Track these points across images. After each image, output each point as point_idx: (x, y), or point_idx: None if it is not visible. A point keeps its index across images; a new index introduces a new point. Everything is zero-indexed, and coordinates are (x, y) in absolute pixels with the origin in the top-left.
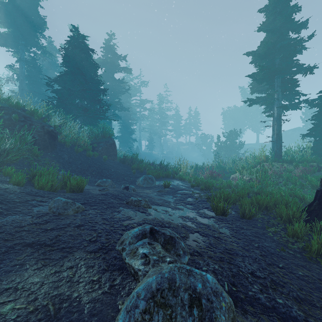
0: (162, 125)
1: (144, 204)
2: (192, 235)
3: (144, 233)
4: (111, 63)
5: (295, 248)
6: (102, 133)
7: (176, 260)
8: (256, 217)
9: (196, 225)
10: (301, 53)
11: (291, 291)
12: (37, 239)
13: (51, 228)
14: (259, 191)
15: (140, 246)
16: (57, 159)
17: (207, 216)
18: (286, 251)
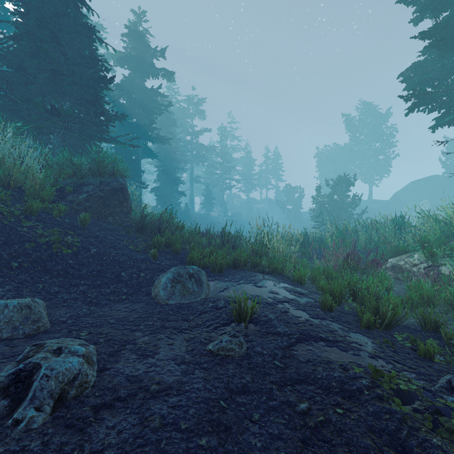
0: (226, 172)
1: None
2: None
3: None
4: (139, 59)
5: None
6: (94, 164)
7: None
8: None
9: None
10: None
11: None
12: None
13: None
14: None
15: None
16: None
17: None
18: None
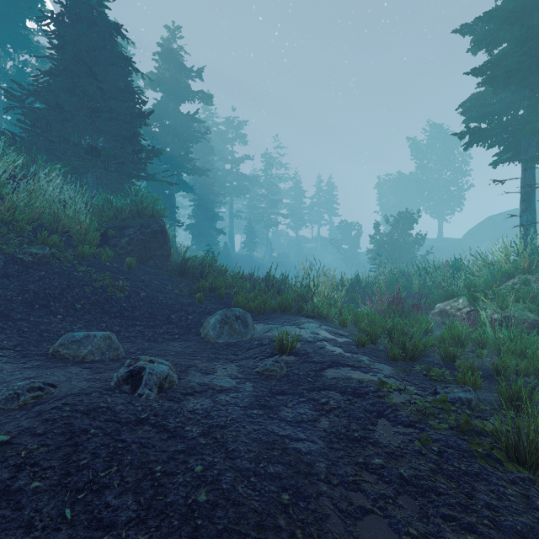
0: (271, 206)
1: None
2: None
3: None
4: (173, 82)
5: None
6: (135, 206)
7: None
8: None
9: None
10: None
11: None
12: None
13: None
14: None
15: None
16: None
17: None
18: None
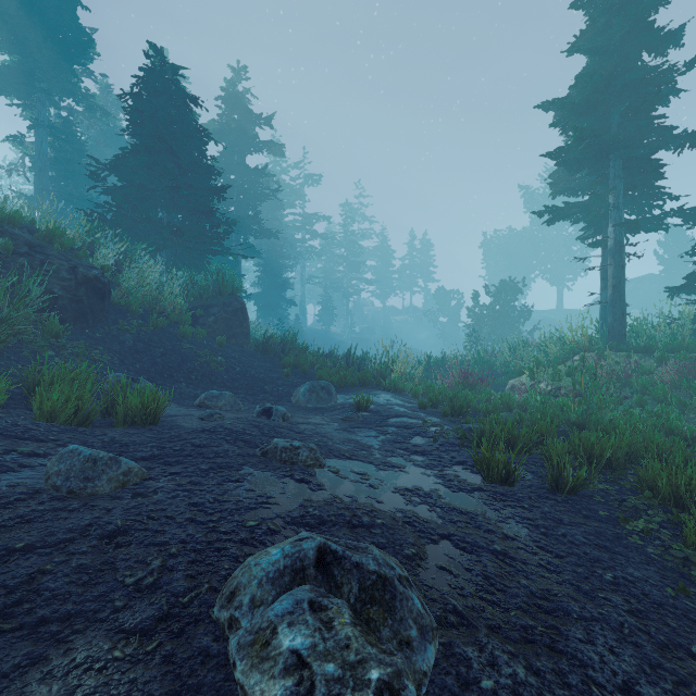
0: (352, 270)
1: (307, 458)
2: (436, 549)
3: (298, 565)
4: (240, 132)
5: None
6: (217, 284)
7: (400, 674)
8: (589, 489)
9: (442, 514)
10: (666, 104)
11: None
12: None
13: (25, 546)
14: (582, 421)
15: (284, 618)
16: (106, 343)
17: (465, 485)
18: (693, 595)
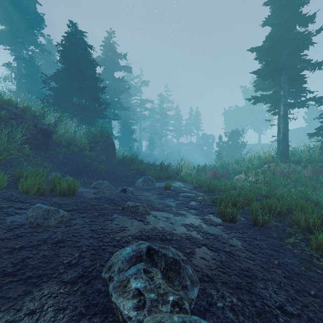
0: (163, 125)
1: (142, 210)
2: (199, 250)
3: (138, 254)
4: (111, 62)
5: (322, 265)
6: (101, 132)
7: (182, 298)
8: (269, 225)
9: (203, 235)
10: (307, 49)
11: None
12: None
13: (20, 247)
14: (268, 194)
15: (133, 276)
16: (50, 159)
17: (214, 223)
18: (313, 270)
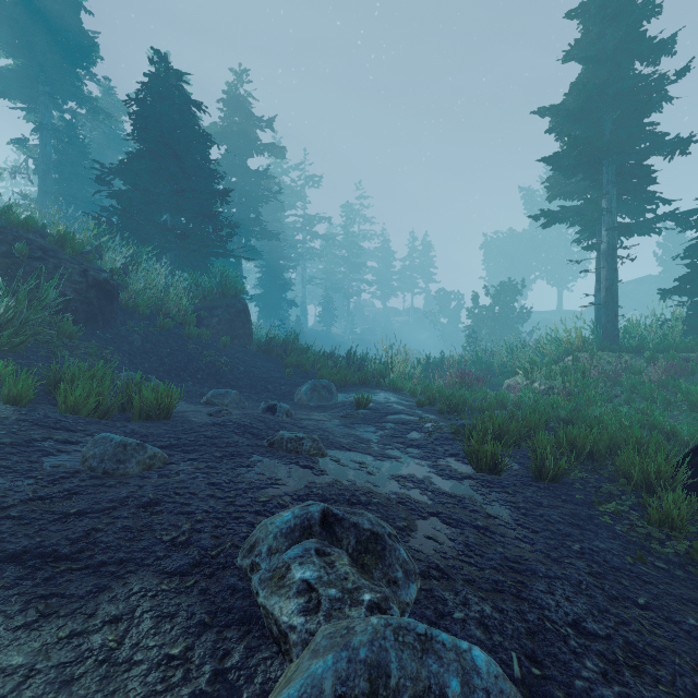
0: (353, 271)
1: (310, 447)
2: (424, 524)
3: (306, 524)
4: (241, 135)
5: (668, 555)
6: (220, 286)
7: (387, 599)
8: (570, 477)
9: (433, 496)
10: (659, 110)
11: (677, 674)
12: (37, 540)
13: (77, 511)
14: (571, 417)
15: (296, 560)
16: (116, 344)
17: (456, 474)
18: (649, 563)
